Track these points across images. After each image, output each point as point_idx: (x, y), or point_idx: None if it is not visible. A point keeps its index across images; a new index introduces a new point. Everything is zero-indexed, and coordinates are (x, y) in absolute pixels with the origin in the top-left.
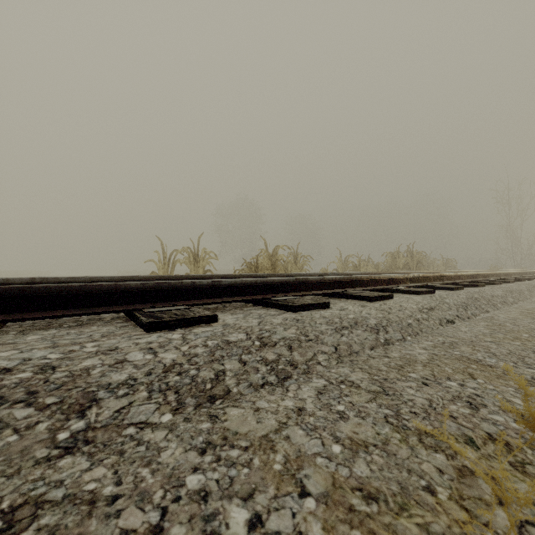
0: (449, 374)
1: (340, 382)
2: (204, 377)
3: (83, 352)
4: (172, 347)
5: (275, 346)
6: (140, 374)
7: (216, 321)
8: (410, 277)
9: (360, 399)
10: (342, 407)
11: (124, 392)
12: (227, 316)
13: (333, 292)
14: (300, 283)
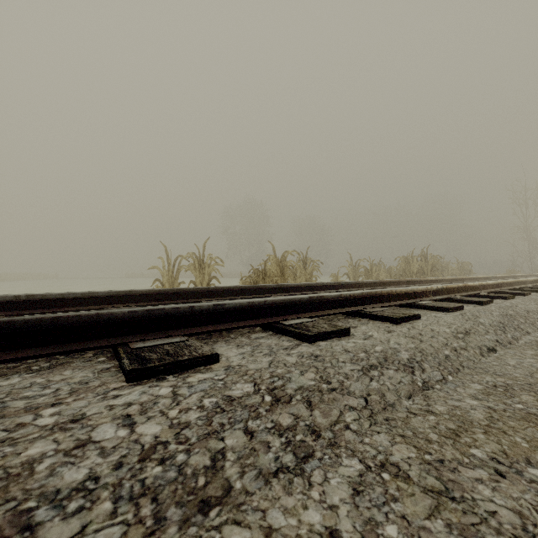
0: (525, 450)
1: (380, 466)
2: (195, 465)
3: (33, 427)
4: (156, 412)
5: (290, 402)
6: (106, 466)
7: (216, 361)
8: (433, 290)
9: (417, 510)
10: (393, 529)
11: (77, 505)
12: (231, 350)
13: (351, 311)
14: (314, 302)
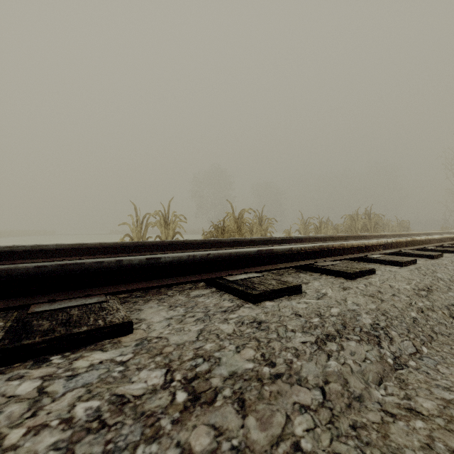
0: None
1: None
2: None
3: None
4: None
5: (212, 403)
6: None
7: (128, 331)
8: (383, 243)
9: None
10: None
11: None
12: (158, 313)
13: (302, 265)
14: (263, 255)
